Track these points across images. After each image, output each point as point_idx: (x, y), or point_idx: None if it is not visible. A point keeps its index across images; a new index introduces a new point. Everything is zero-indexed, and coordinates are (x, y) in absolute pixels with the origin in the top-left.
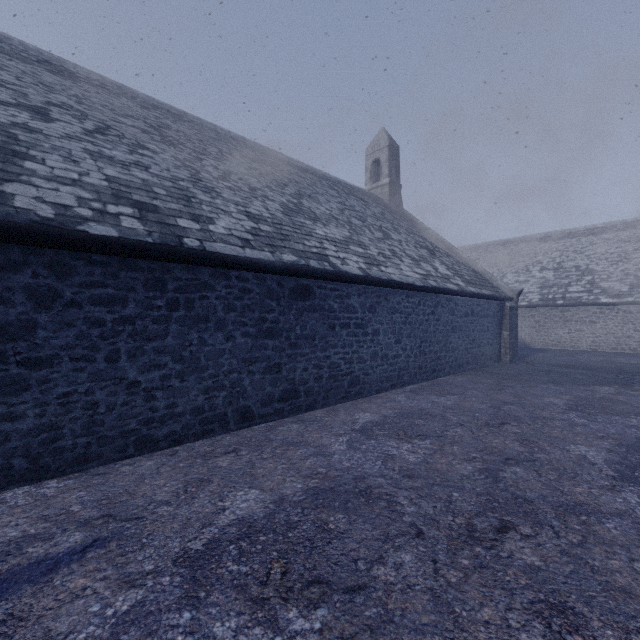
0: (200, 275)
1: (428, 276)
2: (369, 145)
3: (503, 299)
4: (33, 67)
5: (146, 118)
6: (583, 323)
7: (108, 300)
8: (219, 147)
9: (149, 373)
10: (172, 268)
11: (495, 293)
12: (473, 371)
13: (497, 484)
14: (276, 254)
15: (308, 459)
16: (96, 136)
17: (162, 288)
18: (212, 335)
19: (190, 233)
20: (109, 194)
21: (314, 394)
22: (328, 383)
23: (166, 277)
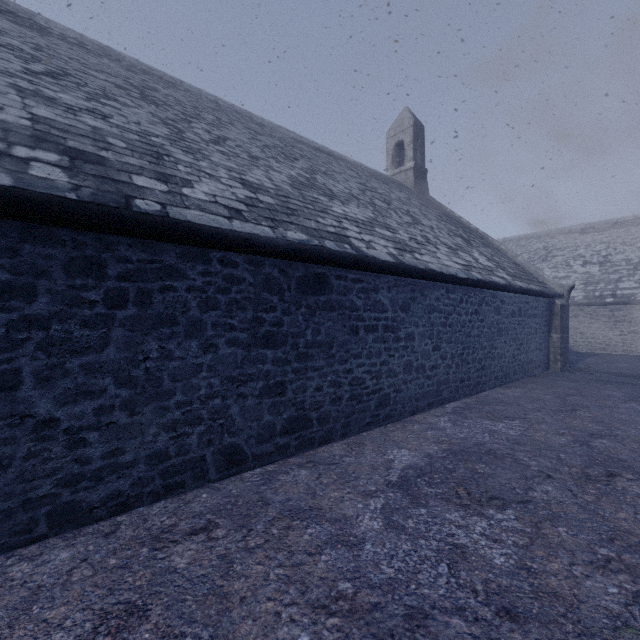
0: (162, 255)
1: (470, 267)
2: (391, 126)
3: (552, 296)
4: None
5: (128, 78)
6: (638, 324)
7: None
8: (218, 116)
9: (75, 405)
10: (115, 243)
11: (544, 289)
12: (522, 382)
13: None
14: (278, 230)
15: (322, 554)
16: (41, 77)
17: (98, 273)
18: (181, 344)
19: (149, 194)
20: (26, 135)
21: (331, 421)
22: (349, 405)
23: (105, 256)
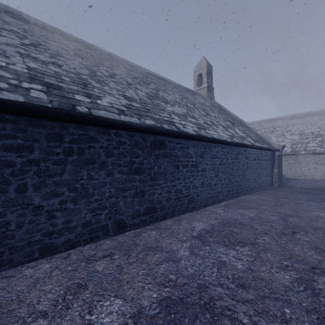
0: (88, 132)
1: (233, 136)
2: (196, 66)
3: (274, 150)
4: (0, 13)
5: (67, 44)
6: (317, 164)
7: (18, 148)
8: (111, 62)
9: (50, 199)
10: (68, 126)
11: (270, 147)
12: (259, 192)
13: (318, 298)
14: (141, 119)
15: (162, 264)
16: (29, 47)
17: (60, 140)
18: (97, 172)
19: (82, 103)
20: (26, 76)
21: (166, 209)
22: (175, 202)
23: (63, 132)
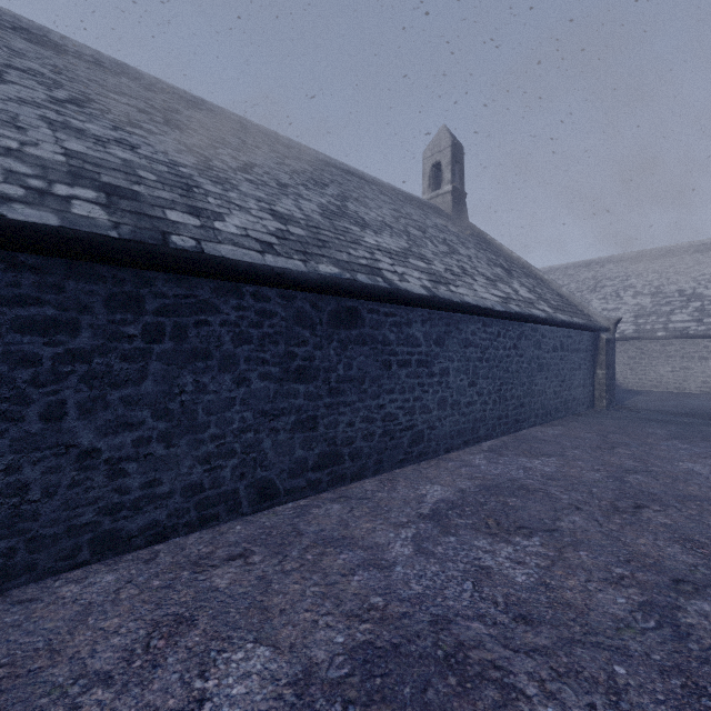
0: (197, 290)
1: (508, 299)
2: (427, 146)
3: (598, 329)
4: (3, 32)
5: (149, 99)
6: (691, 359)
7: (46, 325)
8: (243, 139)
9: (115, 436)
10: (153, 279)
11: (588, 322)
12: (564, 420)
13: (686, 644)
14: (310, 264)
15: (355, 575)
16: (67, 106)
17: (136, 308)
18: (215, 378)
19: (183, 230)
20: (63, 171)
21: (363, 457)
22: (382, 442)
23: (143, 292)
